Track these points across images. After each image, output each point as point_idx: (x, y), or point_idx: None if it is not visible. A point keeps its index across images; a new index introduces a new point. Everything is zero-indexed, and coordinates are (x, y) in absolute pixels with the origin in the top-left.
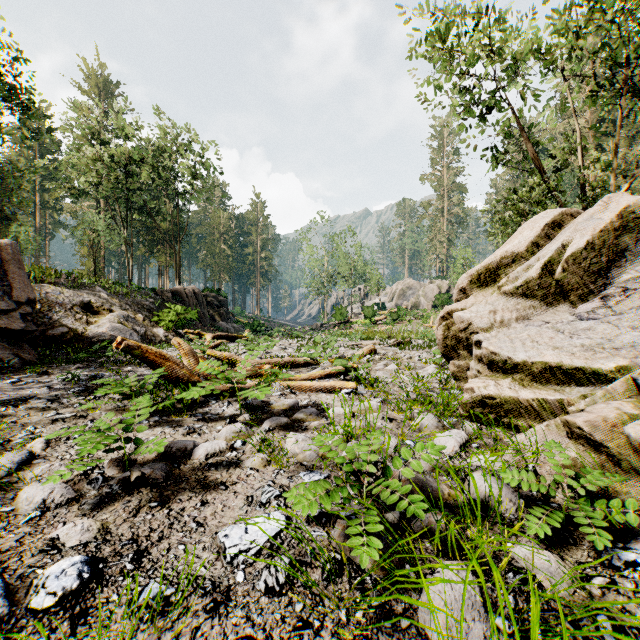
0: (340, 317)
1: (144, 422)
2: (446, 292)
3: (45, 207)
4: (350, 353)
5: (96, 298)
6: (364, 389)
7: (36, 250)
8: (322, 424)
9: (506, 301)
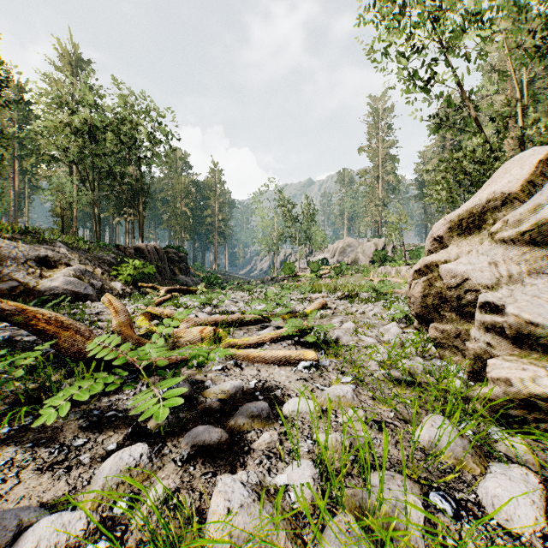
0: (288, 271)
1: (2, 431)
2: (382, 249)
3: (24, 173)
4: (301, 307)
5: (54, 253)
6: (325, 358)
7: (15, 211)
8: (276, 439)
9: (505, 250)
